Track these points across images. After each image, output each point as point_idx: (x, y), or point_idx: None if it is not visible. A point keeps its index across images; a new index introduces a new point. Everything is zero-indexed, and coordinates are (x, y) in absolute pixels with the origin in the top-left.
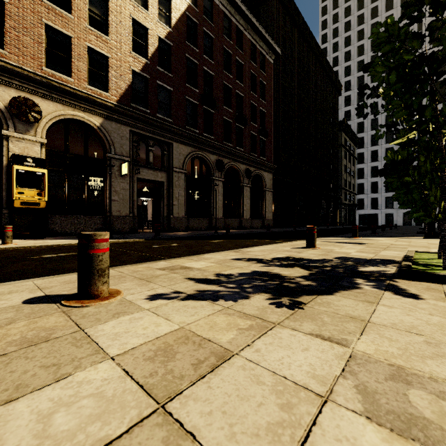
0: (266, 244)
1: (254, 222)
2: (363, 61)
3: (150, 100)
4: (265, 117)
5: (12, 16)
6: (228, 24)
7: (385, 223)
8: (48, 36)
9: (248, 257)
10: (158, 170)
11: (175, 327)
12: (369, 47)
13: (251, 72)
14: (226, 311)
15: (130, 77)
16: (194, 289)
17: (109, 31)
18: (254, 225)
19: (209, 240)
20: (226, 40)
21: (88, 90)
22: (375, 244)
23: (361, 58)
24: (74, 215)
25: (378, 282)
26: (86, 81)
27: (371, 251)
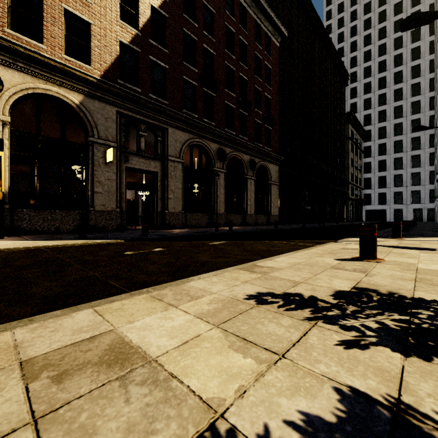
0: (287, 248)
1: (258, 218)
2: (370, 51)
3: (141, 77)
4: (271, 104)
5: None
6: (230, 0)
7: (393, 219)
8: None
9: (280, 290)
10: (151, 158)
11: None
12: (377, 36)
13: (256, 55)
14: None
15: (117, 49)
16: None
17: None
18: (258, 221)
19: (207, 240)
20: (228, 17)
21: (64, 61)
22: None
23: (368, 48)
24: (47, 210)
25: None
26: (61, 49)
27: None
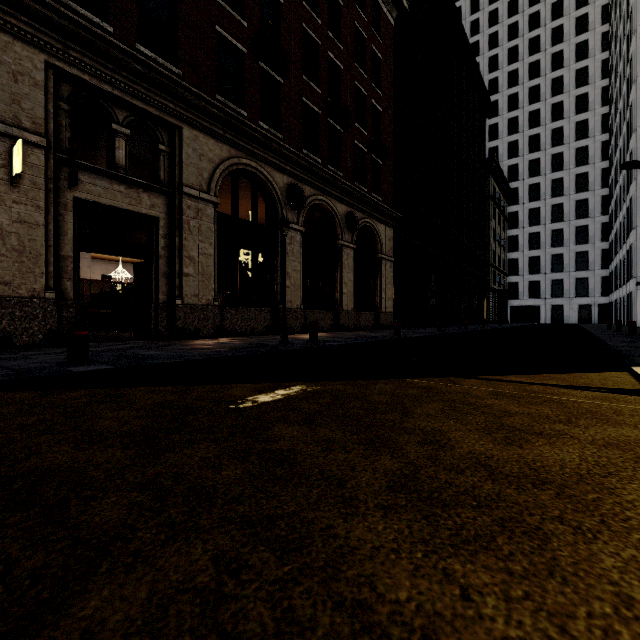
0: (609, 453)
1: (360, 318)
2: (517, 72)
3: (114, 0)
4: (381, 121)
5: None
6: None
7: (550, 320)
8: None
9: None
10: (142, 187)
11: None
12: (527, 49)
13: (357, 28)
14: None
15: None
16: None
17: None
18: (360, 323)
19: (246, 383)
20: None
21: None
22: None
23: (514, 66)
24: None
25: None
26: None
27: None
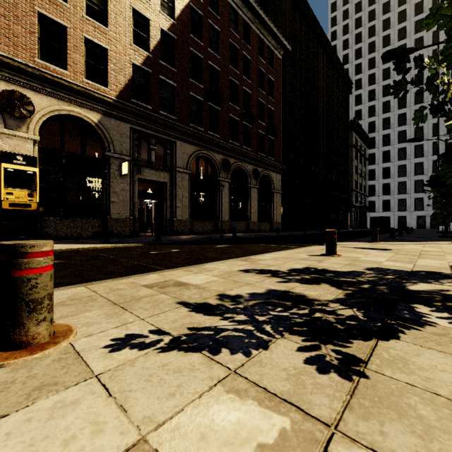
0: (278, 250)
1: (261, 225)
2: (374, 58)
3: (152, 95)
4: (274, 115)
5: (1, 3)
6: (234, 17)
7: (397, 226)
8: (42, 27)
9: (259, 268)
10: (161, 170)
11: (130, 439)
12: (381, 43)
13: (259, 68)
14: (233, 381)
15: (131, 70)
16: (185, 325)
17: (108, 21)
18: (261, 228)
19: (214, 244)
20: (232, 34)
21: (85, 84)
22: (402, 250)
23: (372, 55)
24: (70, 218)
25: (451, 312)
26: (82, 74)
27: (405, 259)
